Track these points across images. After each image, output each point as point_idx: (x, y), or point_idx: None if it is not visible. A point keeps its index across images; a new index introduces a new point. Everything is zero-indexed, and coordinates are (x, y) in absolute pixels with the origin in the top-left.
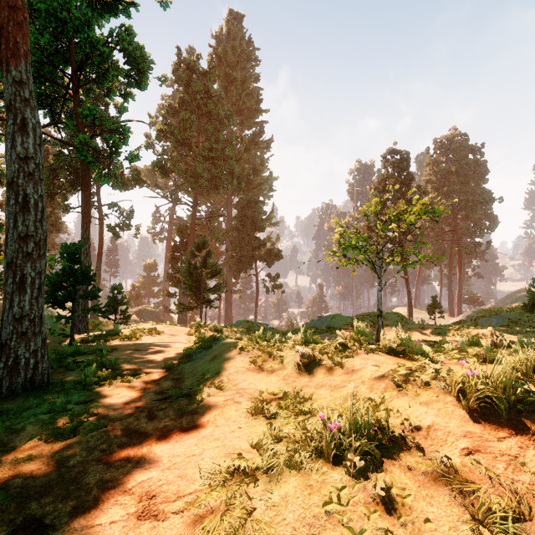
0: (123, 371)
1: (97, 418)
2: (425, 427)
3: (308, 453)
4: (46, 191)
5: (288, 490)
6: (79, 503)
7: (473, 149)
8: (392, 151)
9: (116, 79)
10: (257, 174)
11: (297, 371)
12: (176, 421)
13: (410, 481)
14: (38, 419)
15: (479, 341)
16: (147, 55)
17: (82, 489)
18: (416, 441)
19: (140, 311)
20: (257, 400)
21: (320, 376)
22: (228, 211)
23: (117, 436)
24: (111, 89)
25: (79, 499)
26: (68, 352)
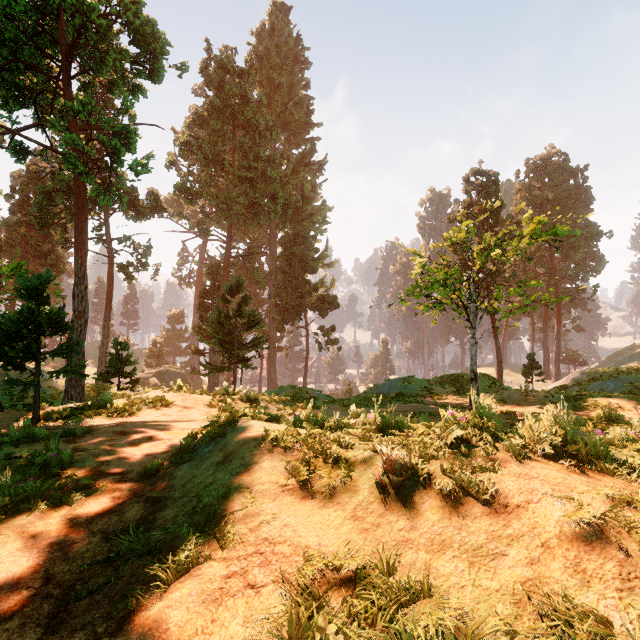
0: (71, 479)
1: None
2: None
3: None
4: (39, 221)
5: None
6: None
7: (574, 172)
8: (477, 172)
9: (119, 65)
10: (308, 202)
11: (380, 498)
12: None
13: None
14: None
15: (620, 416)
16: (160, 33)
17: None
18: None
19: (162, 372)
20: (295, 593)
21: (433, 516)
22: (271, 249)
23: None
24: (115, 82)
25: None
26: (14, 437)
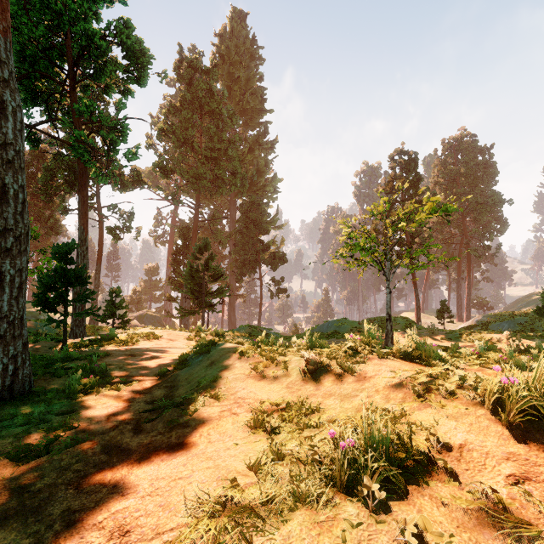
0: (113, 378)
1: (76, 431)
2: (457, 446)
3: (316, 478)
4: (44, 192)
5: (292, 528)
6: (36, 541)
7: (482, 150)
8: (400, 152)
9: (114, 74)
10: (261, 175)
11: (302, 378)
12: (165, 436)
13: (446, 518)
14: (10, 432)
15: (493, 346)
16: (146, 49)
17: (43, 522)
18: (449, 466)
19: (141, 316)
20: (256, 412)
21: (328, 384)
22: (232, 214)
23: (95, 454)
24: (109, 86)
25: (37, 535)
26: (58, 357)
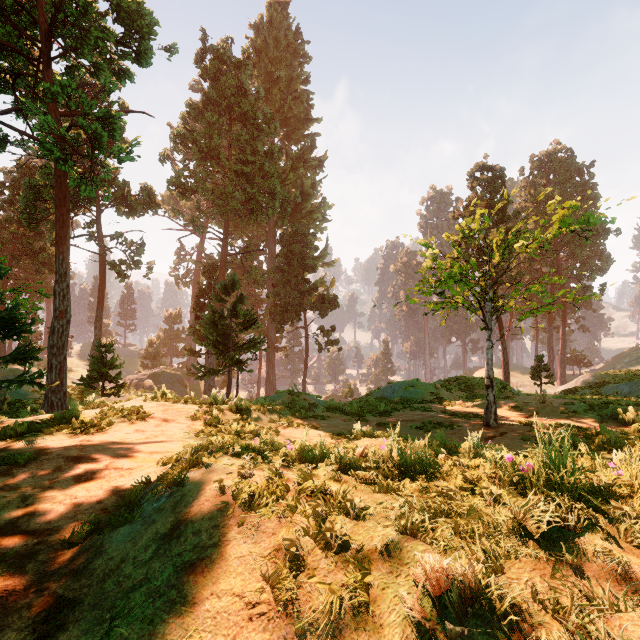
0: None
1: None
2: None
3: None
4: (26, 216)
5: None
6: None
7: (580, 168)
8: (482, 166)
9: (102, 44)
10: (307, 199)
11: None
12: None
13: None
14: None
15: None
16: (146, 9)
17: None
18: None
19: (157, 374)
20: None
21: None
22: (270, 248)
23: None
24: (100, 66)
25: None
26: None
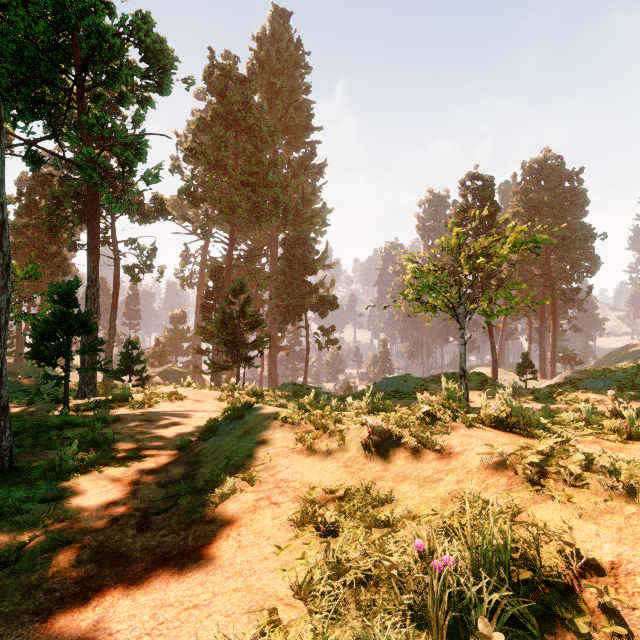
0: (119, 451)
1: (61, 527)
2: (607, 566)
3: (398, 617)
4: (48, 224)
5: None
6: None
7: (570, 175)
8: (473, 176)
9: (130, 80)
10: (308, 205)
11: (364, 454)
12: (179, 535)
13: None
14: None
15: (593, 408)
16: (169, 50)
17: None
18: (611, 606)
19: (165, 371)
20: (305, 502)
21: (400, 462)
22: (272, 251)
23: (81, 562)
24: (125, 95)
25: None
26: (55, 423)
